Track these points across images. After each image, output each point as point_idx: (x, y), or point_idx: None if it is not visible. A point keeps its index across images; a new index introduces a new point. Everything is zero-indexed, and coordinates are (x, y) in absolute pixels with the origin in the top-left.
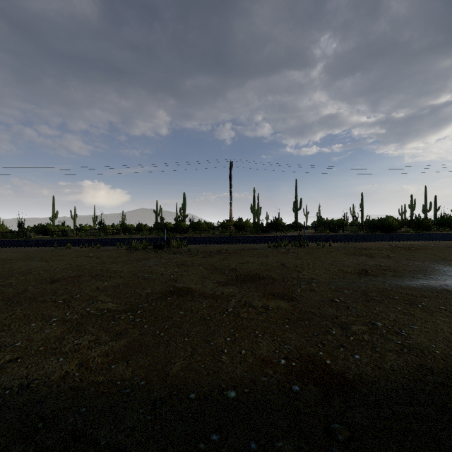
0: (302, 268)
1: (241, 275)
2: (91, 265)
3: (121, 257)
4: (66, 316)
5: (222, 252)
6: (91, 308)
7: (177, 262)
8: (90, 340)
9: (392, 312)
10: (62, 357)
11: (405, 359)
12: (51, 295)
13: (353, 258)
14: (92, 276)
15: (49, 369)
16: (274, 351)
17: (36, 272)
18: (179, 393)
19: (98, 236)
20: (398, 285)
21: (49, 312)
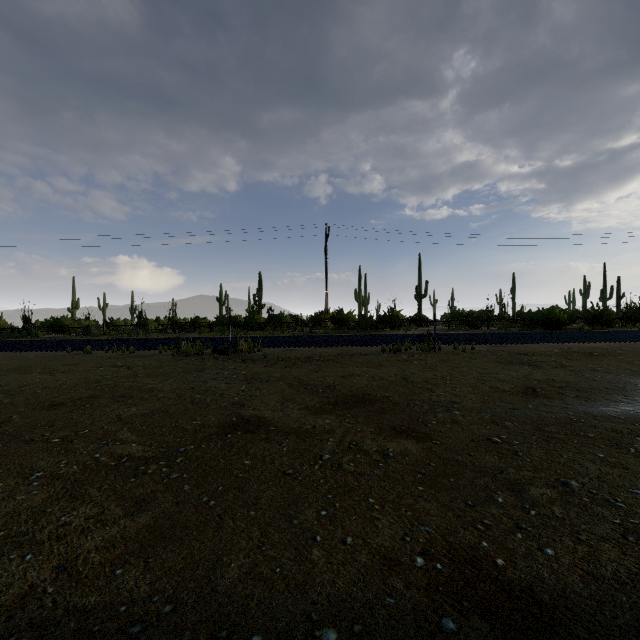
0: (435, 385)
1: (342, 395)
2: (116, 379)
3: (163, 367)
4: (59, 467)
5: (313, 359)
6: (102, 453)
7: (246, 375)
8: (89, 515)
9: (590, 462)
10: (32, 551)
11: (637, 558)
12: (45, 430)
13: (510, 368)
14: (115, 397)
15: (2, 578)
16: (402, 538)
17: (31, 390)
18: (231, 635)
19: (135, 335)
20: (588, 413)
21: (32, 461)
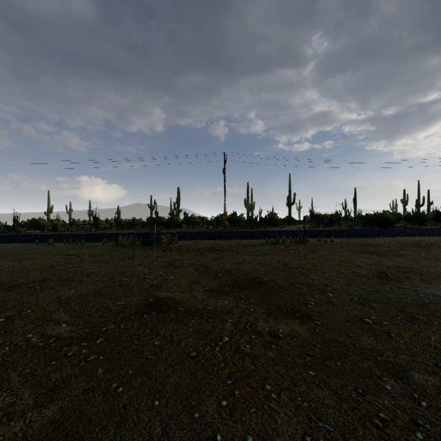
0: (309, 270)
1: (237, 279)
2: (66, 265)
3: (103, 255)
4: None
5: (215, 249)
6: (34, 333)
7: (165, 261)
8: None
9: None
10: None
11: None
12: None
13: (362, 256)
14: (61, 280)
15: None
16: (303, 439)
17: None
18: None
19: (89, 231)
20: (436, 295)
21: None
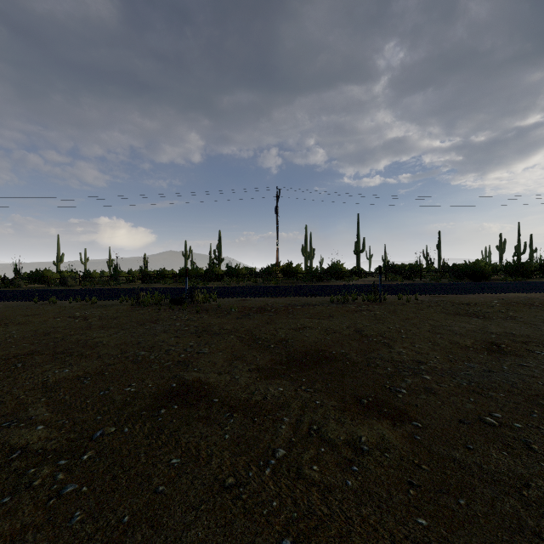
0: (392, 339)
1: (295, 352)
2: (66, 332)
3: (118, 317)
4: None
5: (265, 310)
6: None
7: (198, 326)
8: None
9: None
10: None
11: None
12: None
13: (460, 320)
14: (54, 354)
15: None
16: None
17: None
18: None
19: (107, 286)
20: None
21: None
